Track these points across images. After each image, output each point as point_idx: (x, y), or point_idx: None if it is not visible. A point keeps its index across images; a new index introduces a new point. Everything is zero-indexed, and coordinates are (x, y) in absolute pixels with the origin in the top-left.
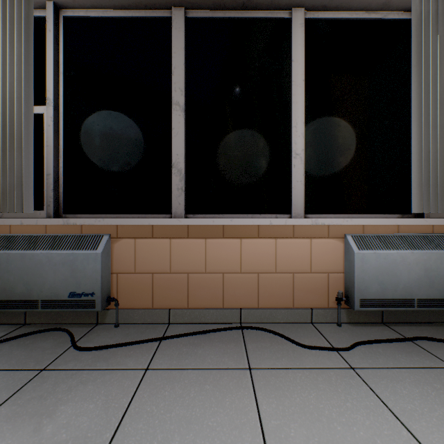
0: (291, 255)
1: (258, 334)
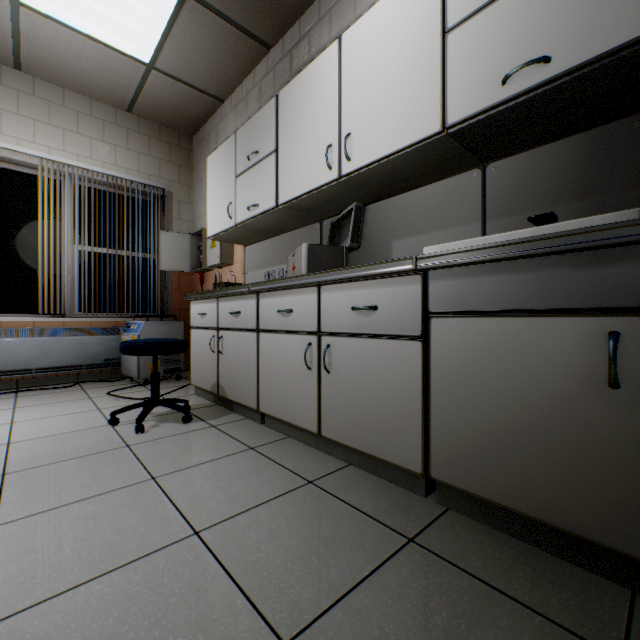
0: None
1: None
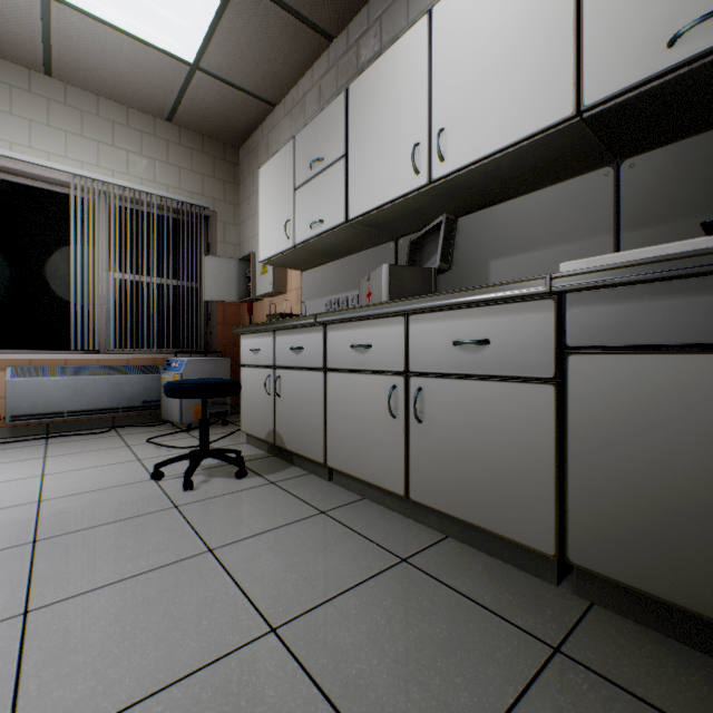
0: None
1: None
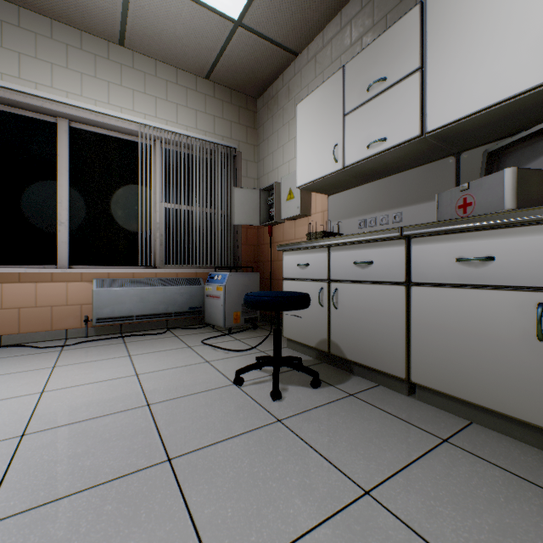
0: (50, 294)
1: (11, 348)
